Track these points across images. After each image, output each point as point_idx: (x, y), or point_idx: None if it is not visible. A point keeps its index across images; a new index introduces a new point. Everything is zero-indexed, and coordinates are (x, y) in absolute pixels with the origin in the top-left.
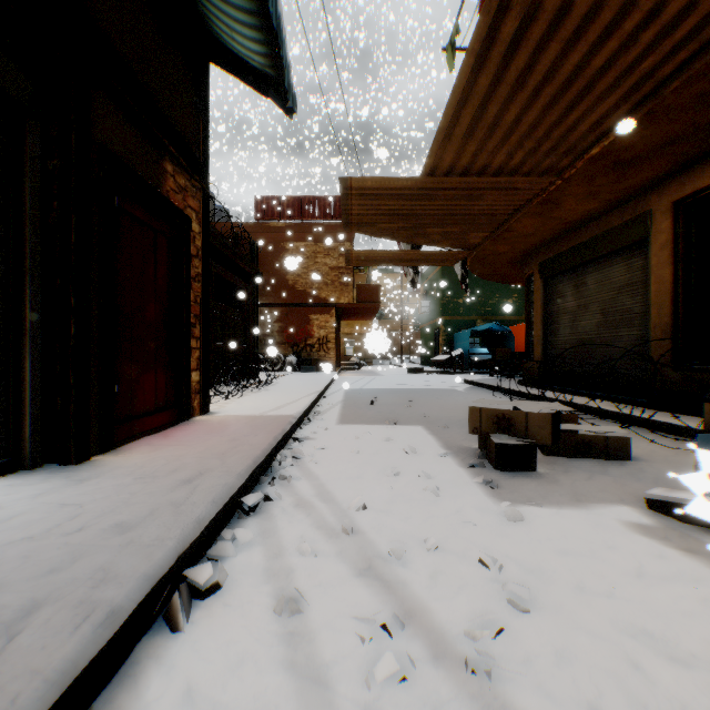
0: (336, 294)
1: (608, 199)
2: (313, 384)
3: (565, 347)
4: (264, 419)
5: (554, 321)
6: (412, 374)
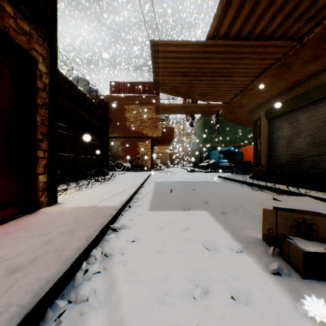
0: (151, 132)
1: (323, 62)
2: (137, 179)
3: (282, 158)
4: (92, 211)
5: (274, 143)
6: (189, 172)
